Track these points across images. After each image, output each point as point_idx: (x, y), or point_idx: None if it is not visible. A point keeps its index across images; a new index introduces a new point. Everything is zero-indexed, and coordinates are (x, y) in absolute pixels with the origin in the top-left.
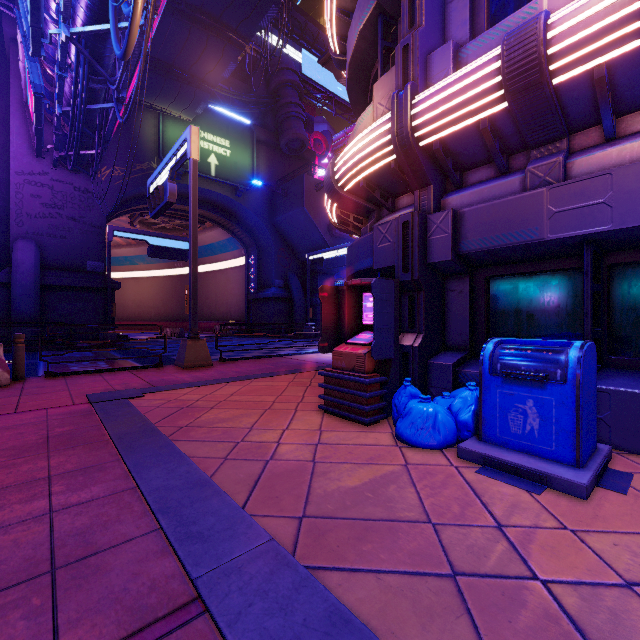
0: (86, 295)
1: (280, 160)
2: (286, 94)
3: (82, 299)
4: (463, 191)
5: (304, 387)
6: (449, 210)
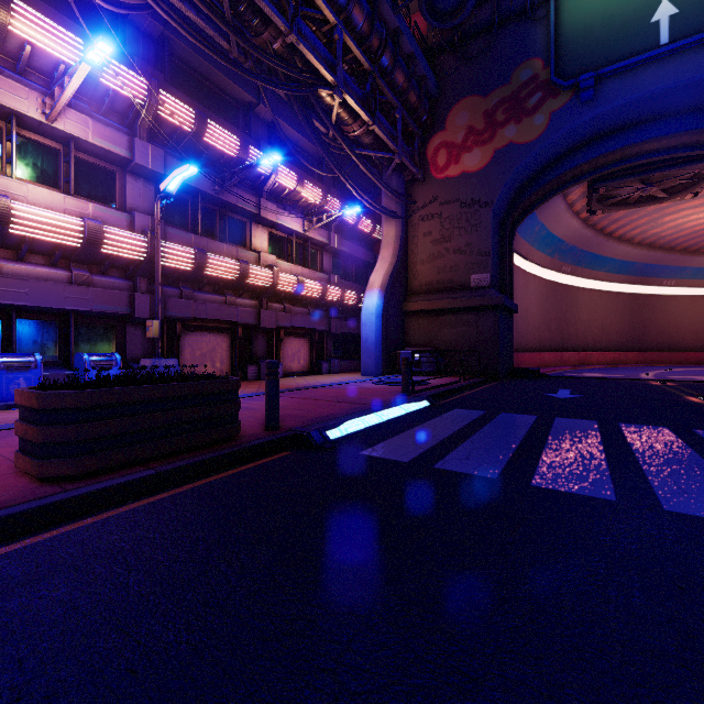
0: None
1: None
2: None
3: None
4: None
5: None
6: None
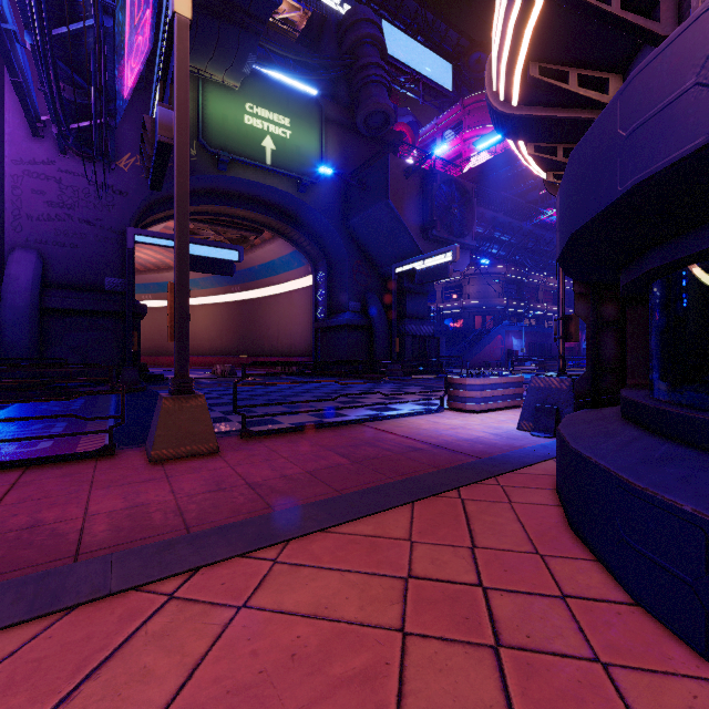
0: (103, 322)
1: (356, 145)
2: (364, 54)
3: (97, 327)
4: None
5: (484, 667)
6: None
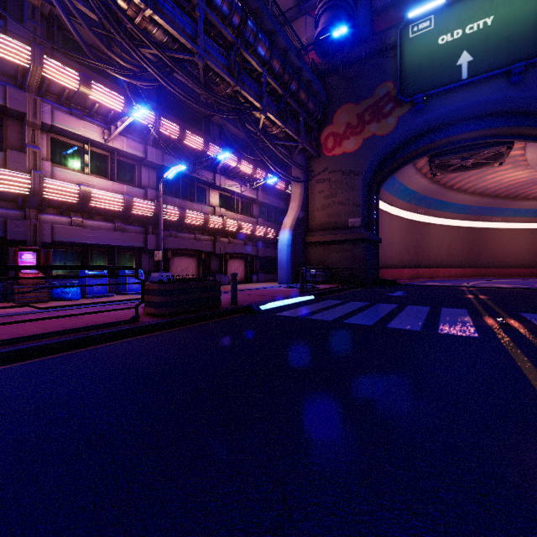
0: None
1: None
2: None
3: None
4: (46, 215)
5: None
6: (51, 224)
